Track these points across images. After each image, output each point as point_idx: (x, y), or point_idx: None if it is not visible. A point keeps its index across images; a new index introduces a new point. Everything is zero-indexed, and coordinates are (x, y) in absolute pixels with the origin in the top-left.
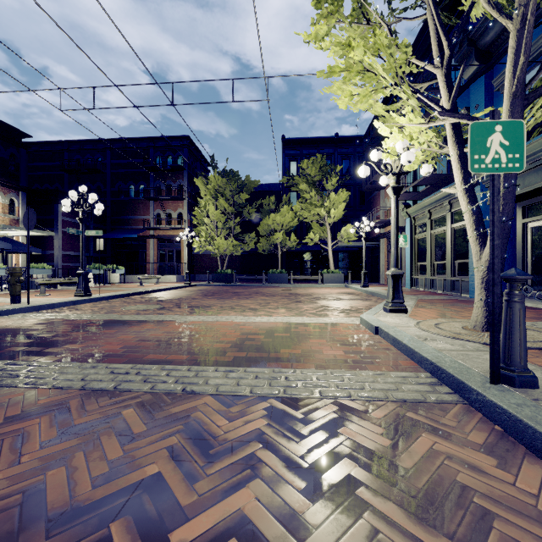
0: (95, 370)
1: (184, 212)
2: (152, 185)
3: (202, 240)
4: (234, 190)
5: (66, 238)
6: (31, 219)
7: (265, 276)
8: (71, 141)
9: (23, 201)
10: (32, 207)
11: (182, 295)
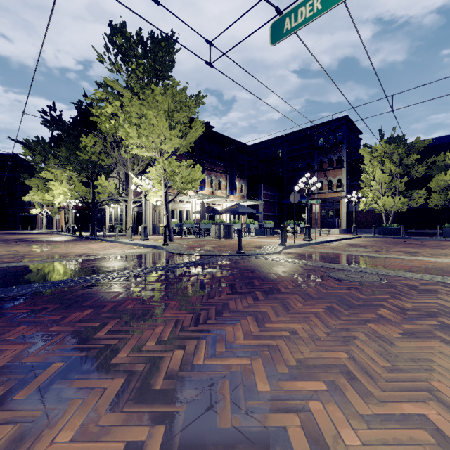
0: (420, 275)
1: (342, 177)
2: (315, 160)
3: (369, 199)
4: (401, 154)
5: (264, 204)
6: (295, 197)
7: (439, 230)
8: (262, 142)
9: (246, 184)
10: (247, 187)
11: (370, 244)
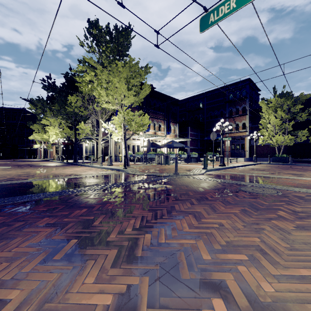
0: (305, 189)
1: (246, 122)
2: (227, 110)
3: (266, 137)
4: (289, 104)
5: (190, 141)
6: (214, 136)
7: None
8: (189, 98)
9: (178, 127)
10: (179, 129)
11: (267, 168)
